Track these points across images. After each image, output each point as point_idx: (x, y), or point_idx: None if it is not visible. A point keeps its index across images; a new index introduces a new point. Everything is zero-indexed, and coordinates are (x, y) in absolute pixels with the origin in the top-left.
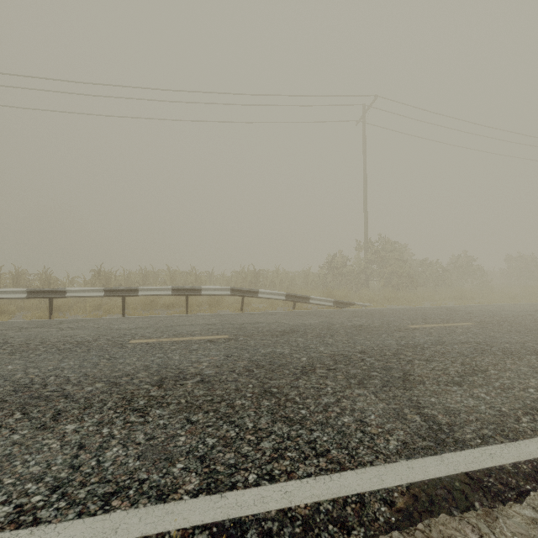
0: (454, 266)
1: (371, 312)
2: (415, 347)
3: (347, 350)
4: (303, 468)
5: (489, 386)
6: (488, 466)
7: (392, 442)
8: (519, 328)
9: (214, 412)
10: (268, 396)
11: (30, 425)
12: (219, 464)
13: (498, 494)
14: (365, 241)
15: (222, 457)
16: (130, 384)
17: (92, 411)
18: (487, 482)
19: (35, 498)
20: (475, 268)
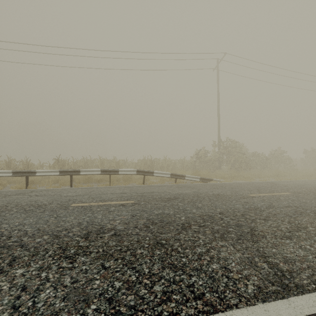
0: (272, 156)
1: (223, 185)
2: (255, 210)
3: (211, 211)
4: (185, 310)
5: (311, 239)
6: None
7: (250, 286)
8: None
9: (122, 259)
10: (159, 246)
11: None
12: (123, 305)
13: None
14: (218, 141)
15: (125, 299)
16: (67, 236)
17: (37, 258)
18: None
19: None
20: (285, 157)
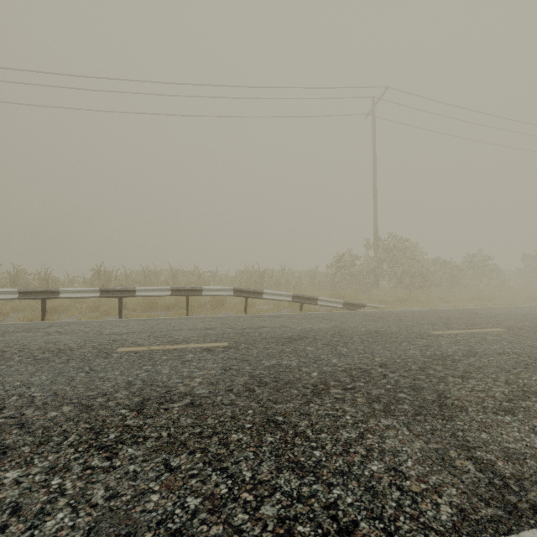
0: (468, 266)
1: (384, 315)
2: (444, 359)
3: (365, 362)
4: None
5: None
6: None
7: (444, 508)
8: None
9: (202, 452)
10: (272, 427)
11: None
12: None
13: None
14: (374, 239)
15: (205, 533)
16: (104, 408)
17: (46, 449)
18: None
19: None
20: (491, 267)
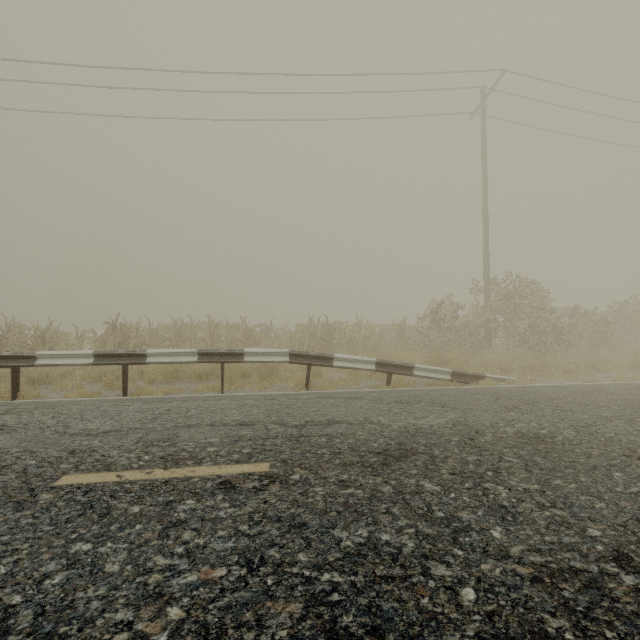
0: (616, 317)
1: (526, 396)
2: None
3: (571, 543)
4: None
5: None
6: None
7: None
8: None
9: None
10: None
11: None
12: None
13: None
14: (485, 281)
15: None
16: None
17: None
18: None
19: None
20: None
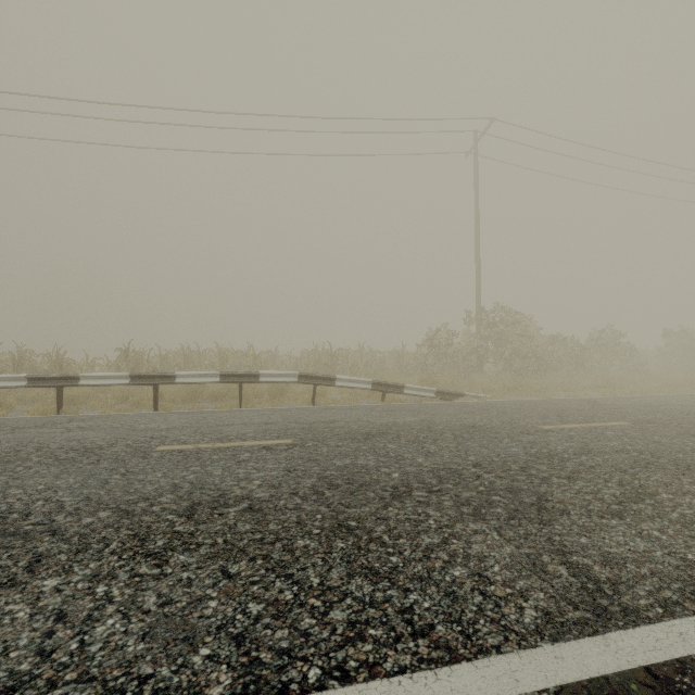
0: (595, 345)
1: (486, 406)
2: (551, 458)
3: (456, 461)
4: (392, 657)
5: (663, 518)
6: (680, 655)
7: (529, 612)
8: (692, 430)
9: (264, 559)
10: (343, 533)
11: None
12: (265, 649)
13: None
14: (477, 311)
15: (270, 637)
16: (148, 513)
17: (86, 556)
18: (680, 684)
19: None
20: (623, 347)
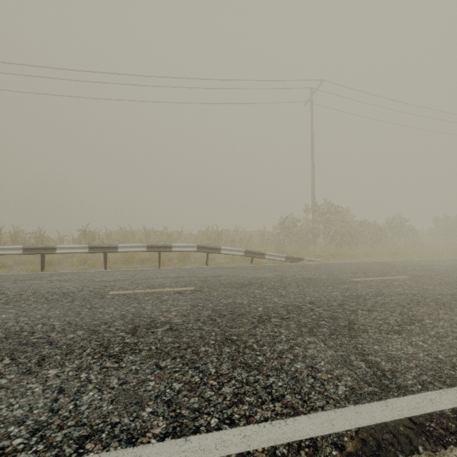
0: (389, 226)
1: (318, 266)
2: (358, 298)
3: (298, 300)
4: (260, 413)
5: (426, 334)
6: (429, 411)
7: (341, 388)
8: (448, 281)
9: (181, 358)
10: (229, 343)
11: (17, 370)
12: (184, 408)
13: (440, 438)
14: (312, 205)
15: (187, 402)
16: (107, 332)
17: (72, 357)
18: (429, 427)
19: (16, 441)
20: (407, 228)
